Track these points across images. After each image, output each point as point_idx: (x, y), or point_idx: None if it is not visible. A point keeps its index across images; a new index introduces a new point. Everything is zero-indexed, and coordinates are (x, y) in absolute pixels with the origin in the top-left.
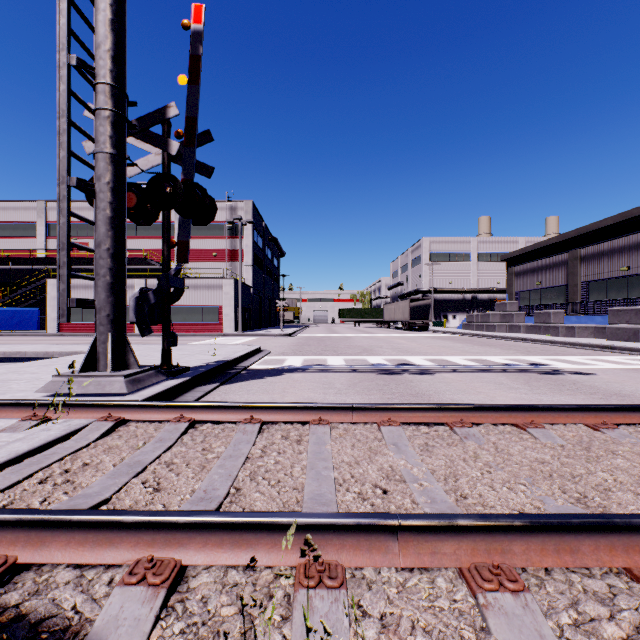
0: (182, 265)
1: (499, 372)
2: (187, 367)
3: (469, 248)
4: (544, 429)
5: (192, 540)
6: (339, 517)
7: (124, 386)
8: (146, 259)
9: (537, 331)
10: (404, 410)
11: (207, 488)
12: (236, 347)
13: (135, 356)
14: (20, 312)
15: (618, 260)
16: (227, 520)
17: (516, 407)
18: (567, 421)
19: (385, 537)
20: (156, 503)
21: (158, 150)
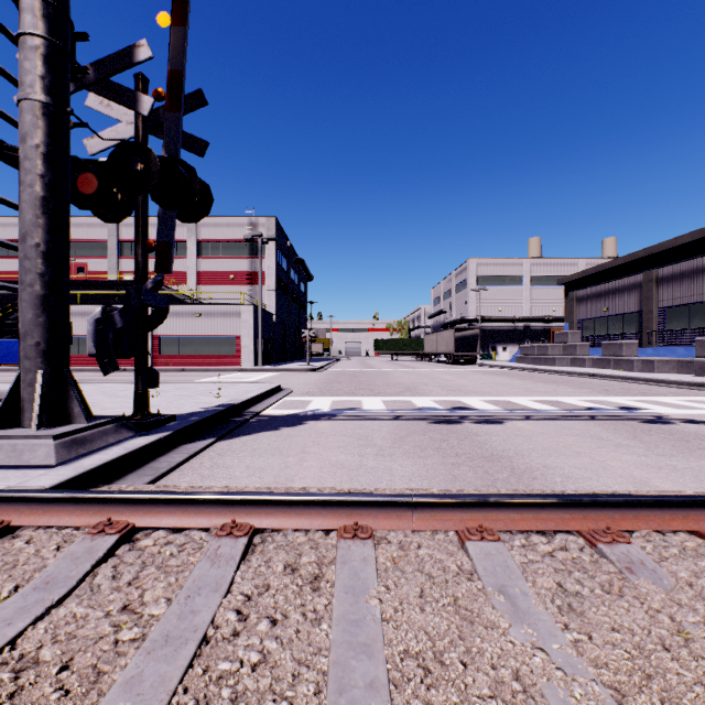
0: (195, 290)
1: (588, 420)
2: (172, 416)
3: (521, 271)
4: None
5: None
6: None
7: (52, 453)
8: None
9: (605, 365)
10: (502, 507)
11: None
12: (250, 385)
13: (86, 403)
14: (6, 343)
15: (703, 282)
16: None
17: (698, 502)
18: None
19: None
20: None
21: (131, 118)
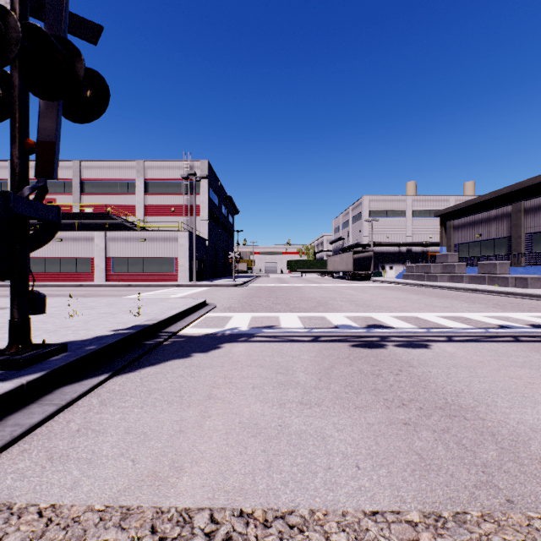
0: (143, 220)
1: (514, 342)
2: (60, 346)
3: (404, 206)
4: None
5: None
6: None
7: None
8: (108, 214)
9: (481, 281)
10: None
11: None
12: (177, 301)
13: None
14: None
15: None
16: None
17: None
18: None
19: None
20: None
21: None
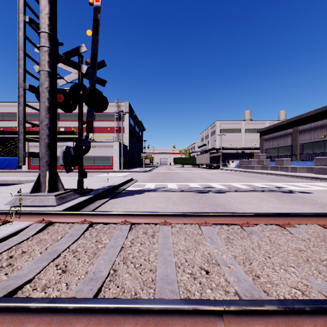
0: (92, 135)
1: (260, 192)
2: (92, 189)
3: (240, 126)
4: (296, 228)
5: (78, 320)
6: (182, 304)
7: (55, 201)
8: (73, 132)
9: (276, 169)
10: (214, 216)
11: (95, 270)
12: (119, 178)
13: (62, 184)
14: (8, 159)
15: (319, 132)
16: (103, 307)
17: (278, 214)
18: (308, 222)
19: (214, 318)
20: (62, 282)
21: (76, 71)
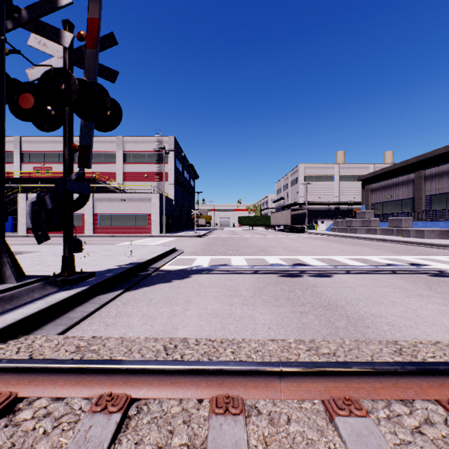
0: (122, 184)
1: (391, 274)
2: (91, 273)
3: (333, 172)
4: None
5: None
6: None
7: None
8: (94, 179)
9: (390, 233)
10: (364, 375)
11: None
12: (155, 247)
13: (20, 266)
14: None
15: None
16: None
17: None
18: None
19: None
20: None
21: (61, 54)
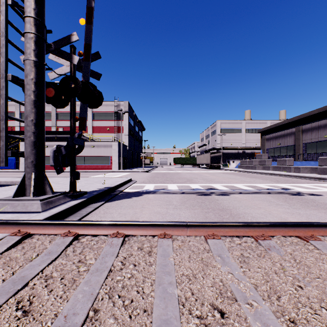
0: (91, 135)
1: (266, 194)
2: (85, 192)
3: (241, 126)
4: (321, 241)
5: None
6: None
7: (40, 206)
8: None
9: (279, 169)
10: (222, 226)
11: (68, 312)
12: (117, 178)
13: (51, 186)
14: None
15: (323, 131)
16: None
17: (299, 224)
18: None
19: None
20: None
21: (68, 63)
